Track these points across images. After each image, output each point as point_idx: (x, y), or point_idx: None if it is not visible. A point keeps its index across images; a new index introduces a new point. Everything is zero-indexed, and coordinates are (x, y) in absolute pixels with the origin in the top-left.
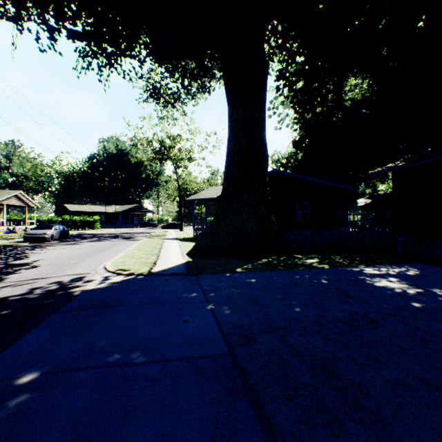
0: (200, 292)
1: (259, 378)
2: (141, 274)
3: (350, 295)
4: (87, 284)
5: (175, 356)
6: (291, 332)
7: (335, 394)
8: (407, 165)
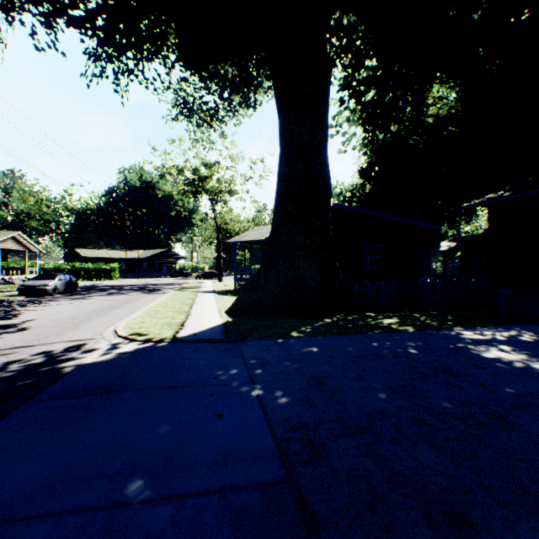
0: (242, 368)
1: (340, 535)
2: (163, 340)
3: (454, 373)
4: (85, 356)
5: (200, 487)
6: (380, 437)
7: None
8: (516, 195)
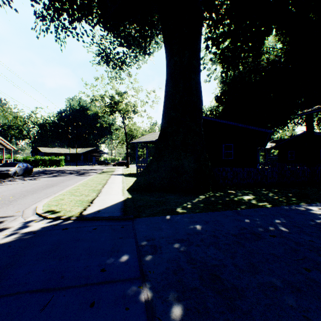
0: (133, 252)
1: None
2: (69, 218)
3: None
4: None
5: None
6: None
7: None
8: None
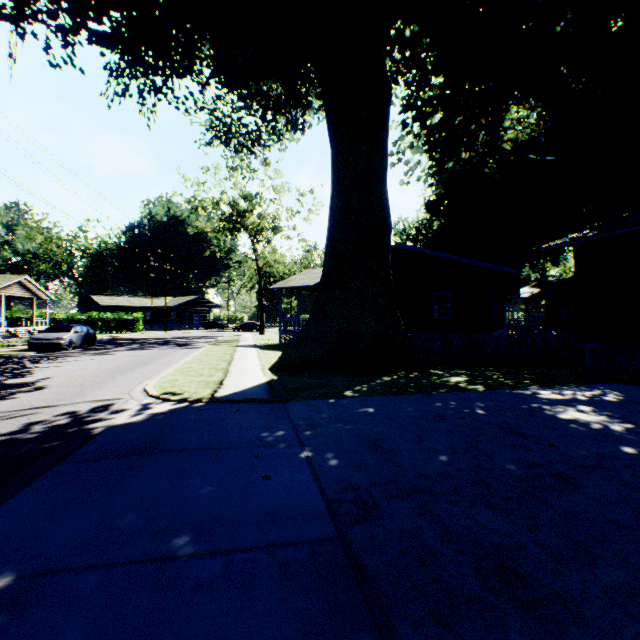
0: (290, 429)
1: (390, 585)
2: (200, 400)
3: (523, 435)
4: (115, 417)
5: (248, 543)
6: (436, 498)
7: (523, 616)
8: (601, 235)
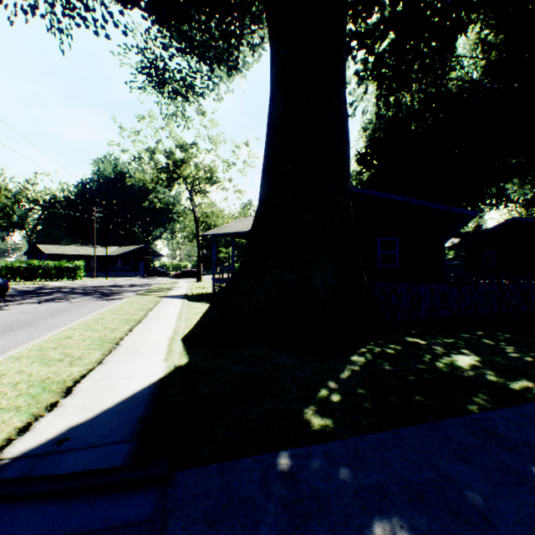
0: None
1: None
2: None
3: None
4: None
5: None
6: None
7: None
8: None
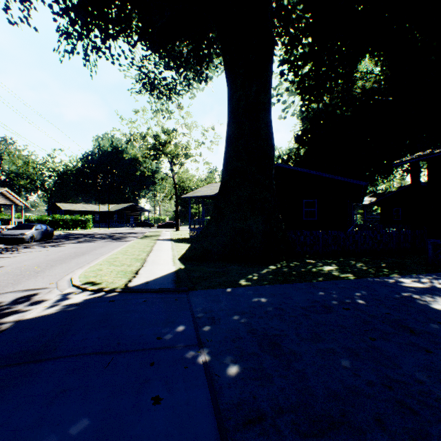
0: (190, 323)
1: None
2: (113, 290)
3: (413, 330)
4: (30, 309)
5: None
6: (360, 438)
7: None
8: None
